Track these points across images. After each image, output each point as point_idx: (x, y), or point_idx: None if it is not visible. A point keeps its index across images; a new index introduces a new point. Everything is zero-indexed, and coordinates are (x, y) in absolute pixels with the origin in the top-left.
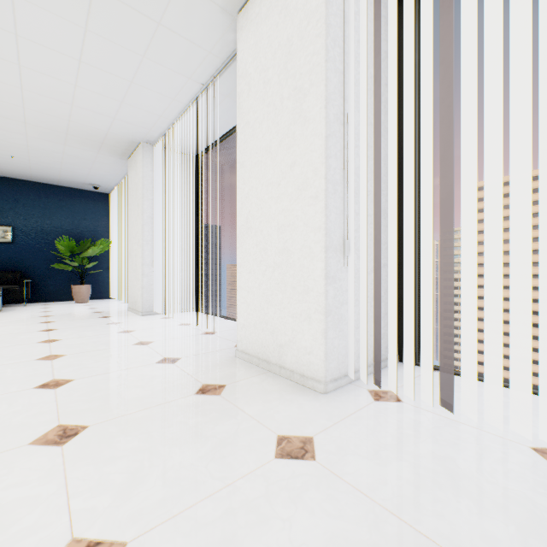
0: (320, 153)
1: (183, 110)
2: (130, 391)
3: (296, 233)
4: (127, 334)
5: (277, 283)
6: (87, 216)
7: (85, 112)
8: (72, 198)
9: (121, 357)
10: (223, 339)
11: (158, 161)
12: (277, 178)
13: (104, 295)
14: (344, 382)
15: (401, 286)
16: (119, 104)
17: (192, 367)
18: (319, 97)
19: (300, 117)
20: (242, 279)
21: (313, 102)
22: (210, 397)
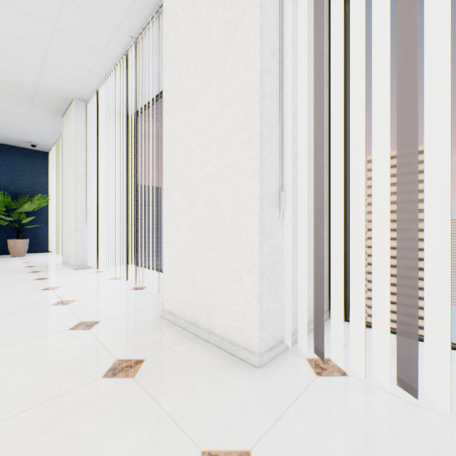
0: (254, 90)
1: (113, 65)
2: (18, 378)
3: (226, 183)
4: (50, 292)
5: (205, 239)
6: (25, 173)
7: (8, 61)
8: (9, 155)
9: (30, 323)
10: (152, 295)
11: (92, 118)
12: (205, 123)
13: (43, 248)
14: (280, 349)
15: (332, 241)
16: (44, 54)
17: (110, 334)
18: (252, 27)
19: (231, 52)
20: (168, 234)
21: (245, 34)
22: (121, 382)
